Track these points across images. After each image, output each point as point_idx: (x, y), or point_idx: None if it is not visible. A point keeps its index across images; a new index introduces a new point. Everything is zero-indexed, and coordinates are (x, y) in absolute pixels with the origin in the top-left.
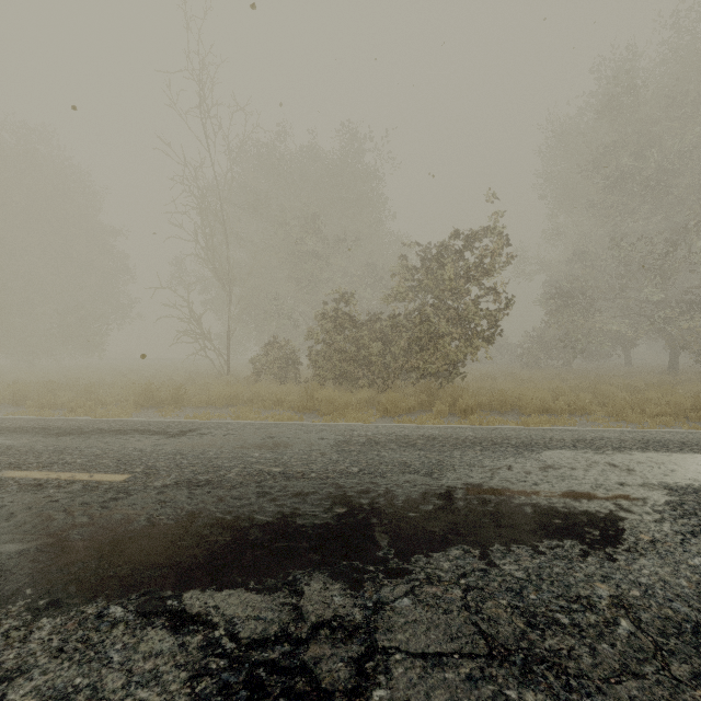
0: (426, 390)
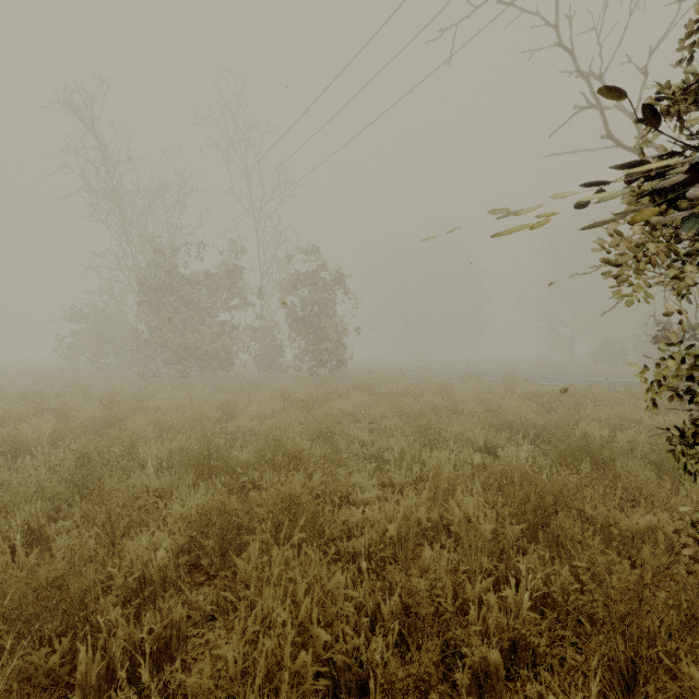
0: None
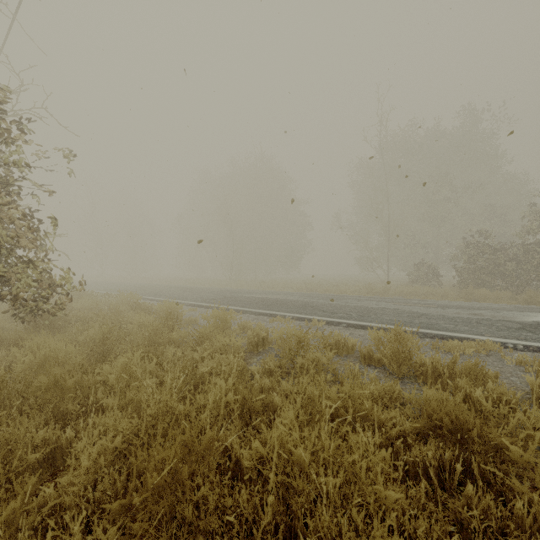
0: None
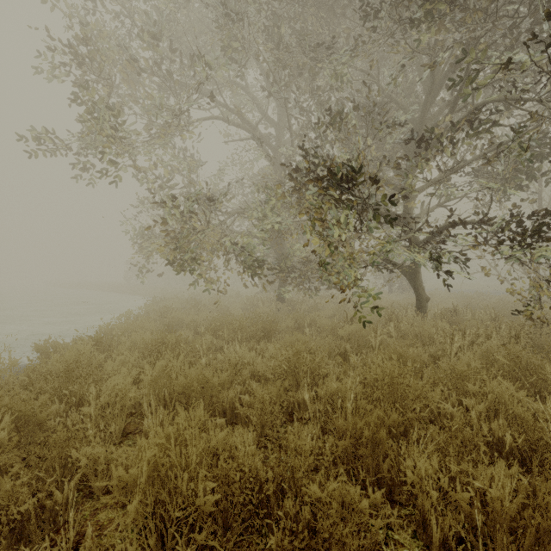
0: None
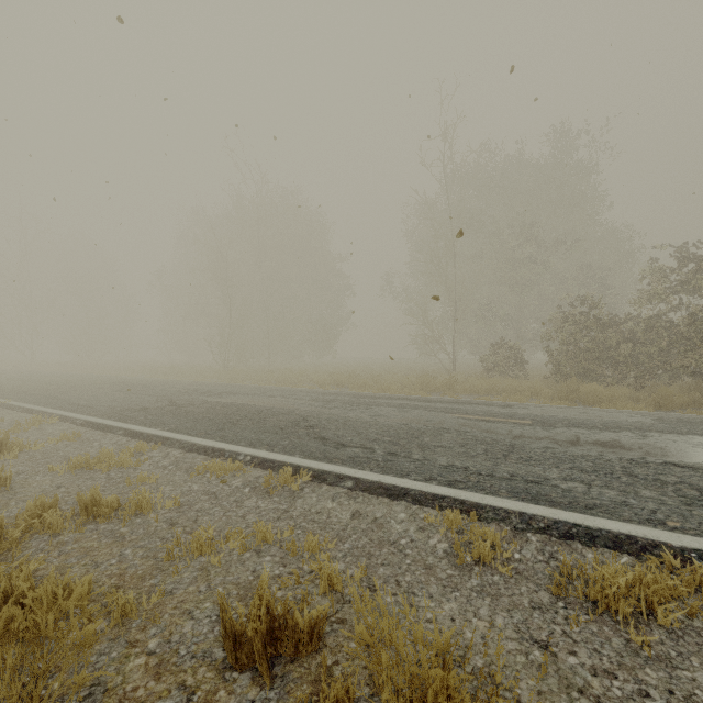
0: (697, 389)
